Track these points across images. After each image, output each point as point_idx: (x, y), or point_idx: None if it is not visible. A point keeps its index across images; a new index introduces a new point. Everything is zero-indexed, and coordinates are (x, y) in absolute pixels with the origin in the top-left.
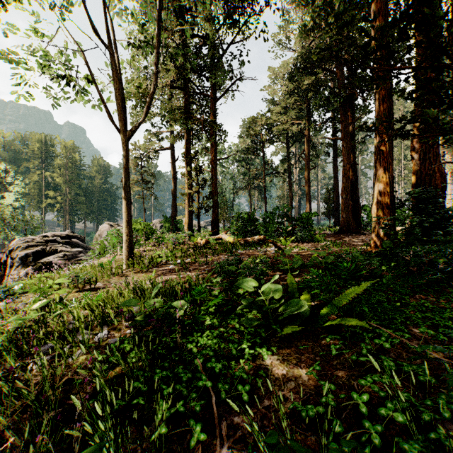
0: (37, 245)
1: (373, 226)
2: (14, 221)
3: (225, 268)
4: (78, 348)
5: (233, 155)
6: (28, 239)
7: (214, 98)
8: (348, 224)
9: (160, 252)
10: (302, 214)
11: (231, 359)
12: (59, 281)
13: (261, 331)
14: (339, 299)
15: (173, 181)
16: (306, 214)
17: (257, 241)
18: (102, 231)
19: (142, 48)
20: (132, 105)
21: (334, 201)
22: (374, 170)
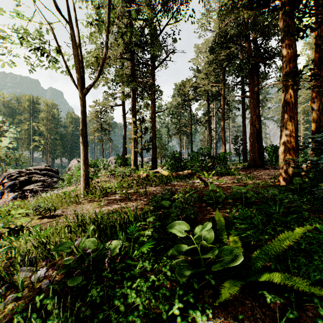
0: (22, 176)
1: (280, 164)
2: (8, 158)
3: (159, 202)
4: (12, 290)
5: (168, 110)
6: (16, 172)
7: (153, 66)
8: (255, 161)
9: (109, 184)
10: (220, 153)
11: (161, 322)
12: (21, 211)
13: (193, 282)
14: (273, 246)
15: (124, 129)
16: (222, 153)
17: (186, 175)
18: (72, 165)
19: (98, 27)
20: (91, 71)
21: (243, 143)
22: (281, 119)
